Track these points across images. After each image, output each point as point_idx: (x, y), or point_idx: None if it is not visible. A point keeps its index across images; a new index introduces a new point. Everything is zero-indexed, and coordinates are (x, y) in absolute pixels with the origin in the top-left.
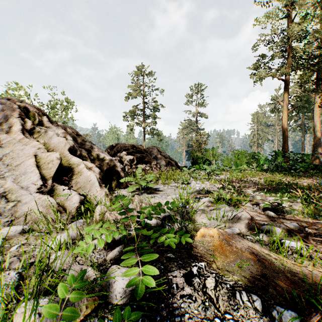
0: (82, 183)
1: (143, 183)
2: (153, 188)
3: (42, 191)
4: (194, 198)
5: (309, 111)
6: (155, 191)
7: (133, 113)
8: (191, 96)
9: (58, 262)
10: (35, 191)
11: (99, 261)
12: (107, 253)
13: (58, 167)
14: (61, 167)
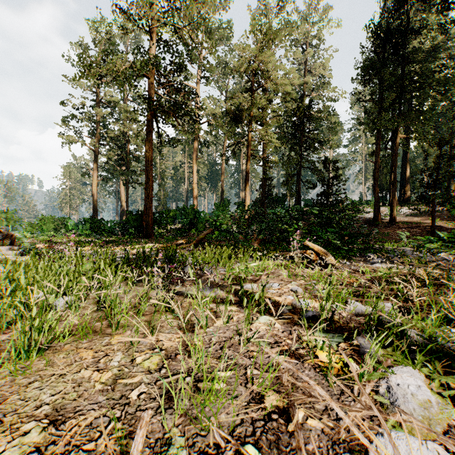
0: None
1: None
2: None
3: None
4: None
5: None
6: None
7: None
8: None
9: None
10: None
11: None
12: None
13: None
14: None
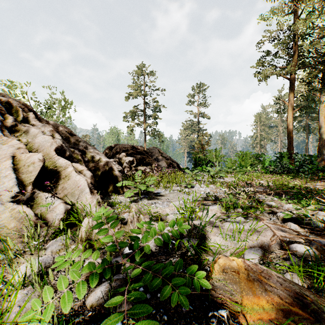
0: (69, 189)
1: (142, 188)
2: (154, 193)
3: (18, 200)
4: (200, 205)
5: (313, 112)
6: (155, 197)
7: (133, 113)
8: (193, 96)
9: (15, 311)
10: (10, 200)
11: (77, 305)
12: (89, 291)
13: (40, 170)
14: (46, 170)
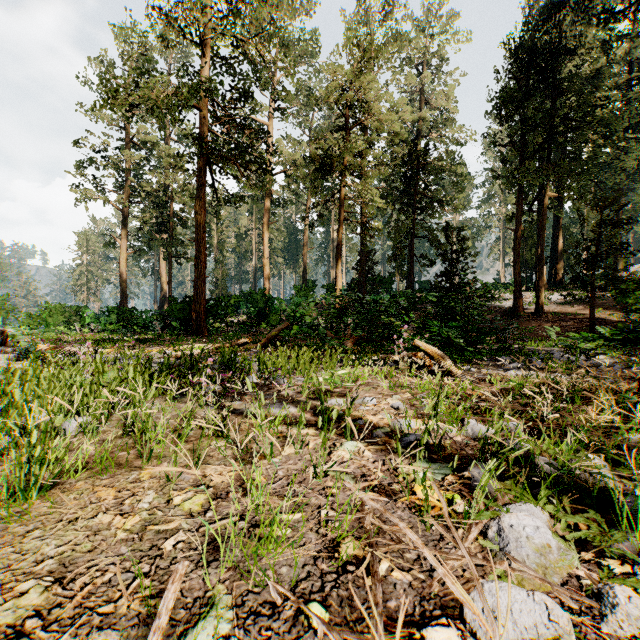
0: None
1: None
2: None
3: None
4: None
5: None
6: None
7: None
8: None
9: None
10: None
11: None
12: None
13: None
14: None
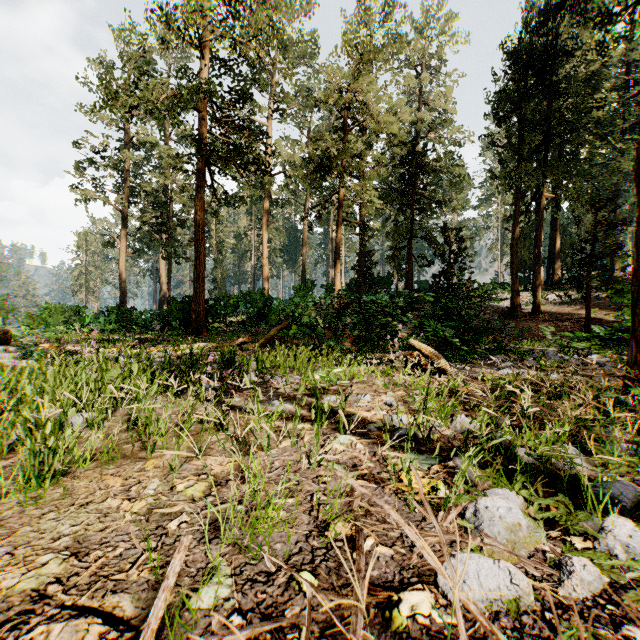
0: None
1: None
2: None
3: None
4: None
5: None
6: None
7: None
8: None
9: None
10: None
11: None
12: None
13: None
14: None
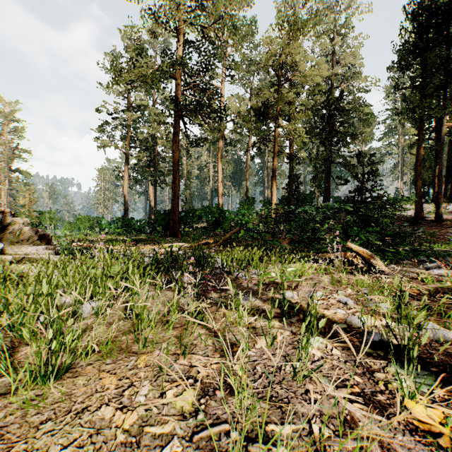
0: None
1: None
2: None
3: None
4: None
5: None
6: None
7: None
8: None
9: None
10: None
11: None
12: None
13: None
14: None
